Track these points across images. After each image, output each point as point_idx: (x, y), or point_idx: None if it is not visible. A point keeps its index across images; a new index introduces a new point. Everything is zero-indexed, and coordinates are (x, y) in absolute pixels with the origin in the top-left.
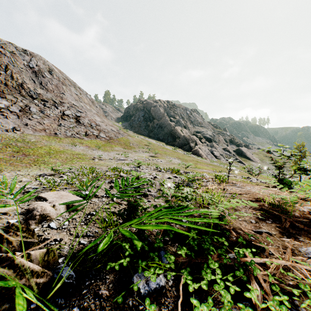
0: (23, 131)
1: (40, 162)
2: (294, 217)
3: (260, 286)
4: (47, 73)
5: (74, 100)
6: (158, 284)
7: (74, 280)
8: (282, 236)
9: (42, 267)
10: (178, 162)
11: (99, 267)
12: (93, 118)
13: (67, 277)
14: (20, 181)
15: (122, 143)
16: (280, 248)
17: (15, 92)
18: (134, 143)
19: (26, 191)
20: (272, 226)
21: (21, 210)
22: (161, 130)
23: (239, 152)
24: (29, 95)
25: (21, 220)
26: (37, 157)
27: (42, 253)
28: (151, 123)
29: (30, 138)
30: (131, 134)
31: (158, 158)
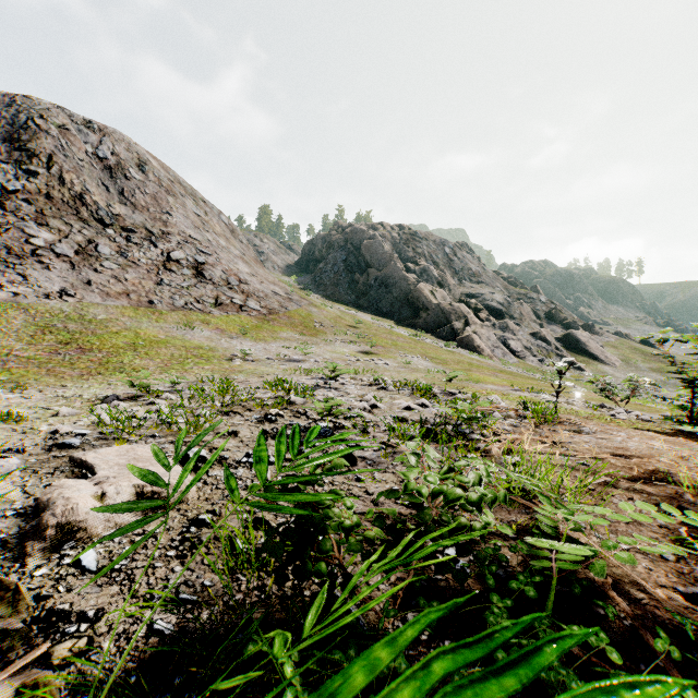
0: (81, 297)
1: (113, 366)
2: None
3: None
4: (136, 169)
5: (192, 227)
6: None
7: None
8: None
9: None
10: (425, 365)
11: None
12: (233, 267)
13: None
14: (54, 414)
15: (296, 322)
16: None
17: (67, 213)
18: (325, 322)
19: (58, 443)
20: None
21: (25, 502)
22: (386, 293)
23: (570, 343)
24: (97, 217)
25: (10, 538)
26: (107, 354)
27: None
28: (363, 277)
29: (95, 313)
30: (318, 301)
31: (378, 356)
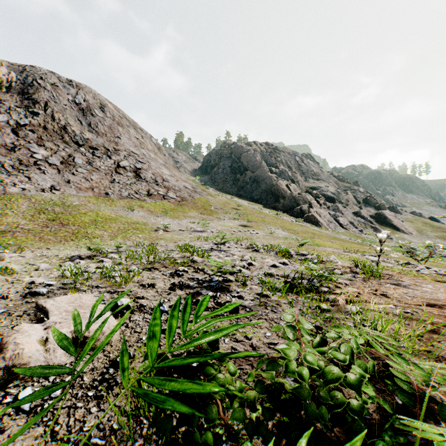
0: (64, 191)
1: (81, 235)
2: None
3: None
4: (98, 110)
5: (133, 146)
6: None
7: None
8: None
9: None
10: (283, 234)
11: None
12: (159, 171)
13: None
14: (36, 269)
15: (199, 206)
16: None
17: (56, 138)
18: (217, 206)
19: (31, 291)
20: None
21: None
22: (257, 187)
23: (380, 219)
24: (74, 140)
25: None
26: (78, 227)
27: None
28: (242, 176)
29: (72, 201)
30: (213, 192)
31: (252, 228)
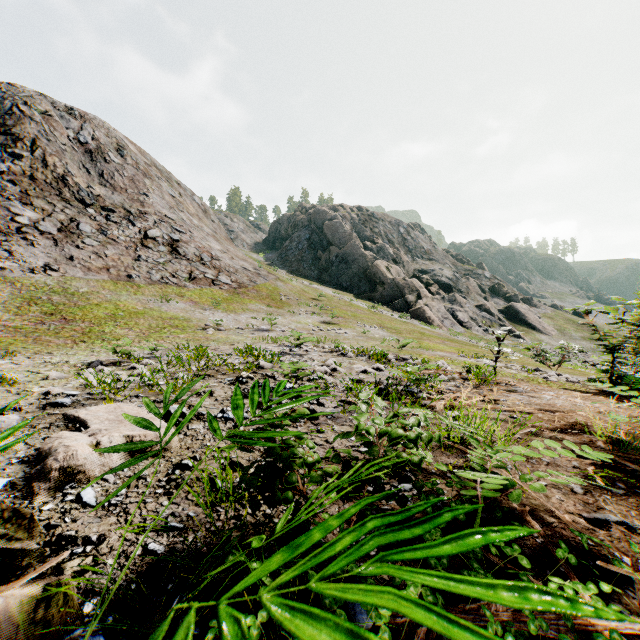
0: (64, 271)
1: (95, 335)
2: None
3: None
4: (115, 153)
5: (168, 207)
6: None
7: None
8: None
9: (28, 639)
10: (381, 334)
11: None
12: (206, 245)
13: None
14: (44, 378)
15: (264, 295)
16: None
17: (50, 193)
18: (290, 295)
19: (51, 402)
20: (629, 504)
21: (27, 452)
22: (346, 269)
23: (511, 314)
24: (78, 198)
25: (18, 481)
26: (89, 324)
27: (28, 601)
28: (325, 254)
29: (77, 286)
30: (284, 276)
31: (339, 326)
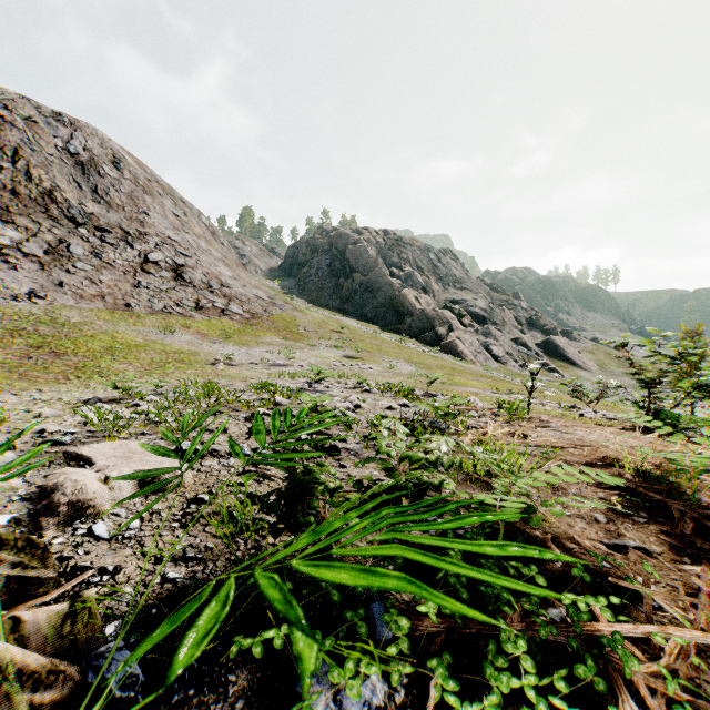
0: (53, 299)
1: (90, 371)
2: (700, 507)
3: (639, 705)
4: (110, 166)
5: (171, 228)
6: (368, 701)
7: (139, 690)
8: (678, 558)
9: (55, 653)
10: (409, 370)
11: (210, 650)
12: (214, 270)
13: (122, 683)
14: (37, 416)
15: (280, 327)
16: (676, 590)
17: (35, 210)
18: (309, 327)
19: (48, 440)
20: (649, 531)
21: (28, 490)
22: (370, 298)
23: (549, 348)
24: (68, 216)
25: (22, 517)
26: (83, 358)
27: (55, 617)
28: (348, 282)
29: (68, 316)
30: (302, 306)
31: (363, 361)
